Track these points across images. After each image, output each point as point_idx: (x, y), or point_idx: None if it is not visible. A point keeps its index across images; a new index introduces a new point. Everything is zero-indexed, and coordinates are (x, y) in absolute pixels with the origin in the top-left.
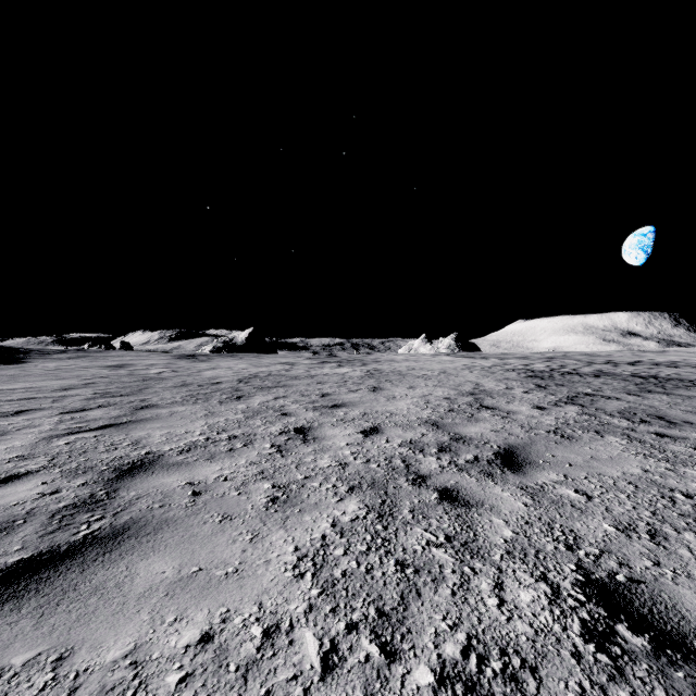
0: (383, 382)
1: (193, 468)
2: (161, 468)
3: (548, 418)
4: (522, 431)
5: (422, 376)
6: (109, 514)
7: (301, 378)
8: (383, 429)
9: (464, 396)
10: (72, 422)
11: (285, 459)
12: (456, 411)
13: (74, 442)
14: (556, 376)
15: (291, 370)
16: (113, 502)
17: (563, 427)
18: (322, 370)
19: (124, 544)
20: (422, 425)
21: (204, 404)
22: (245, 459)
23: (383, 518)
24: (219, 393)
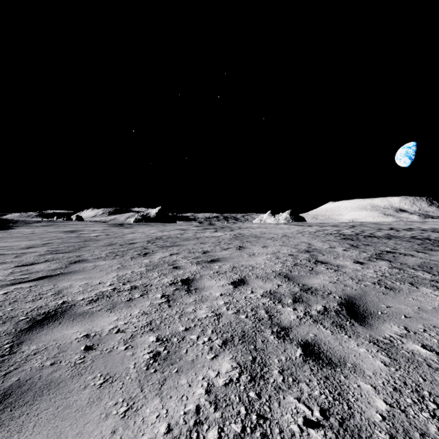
0: (245, 242)
1: (94, 318)
2: (68, 318)
3: (369, 271)
4: (353, 282)
5: (271, 238)
6: None
7: (190, 240)
8: (248, 280)
9: (303, 253)
10: (19, 274)
11: (171, 309)
12: (299, 265)
13: (11, 291)
14: (361, 238)
15: (184, 234)
16: (11, 359)
17: (384, 279)
18: (204, 234)
19: None
20: (277, 277)
21: (120, 259)
22: (139, 309)
23: (255, 381)
24: (132, 250)
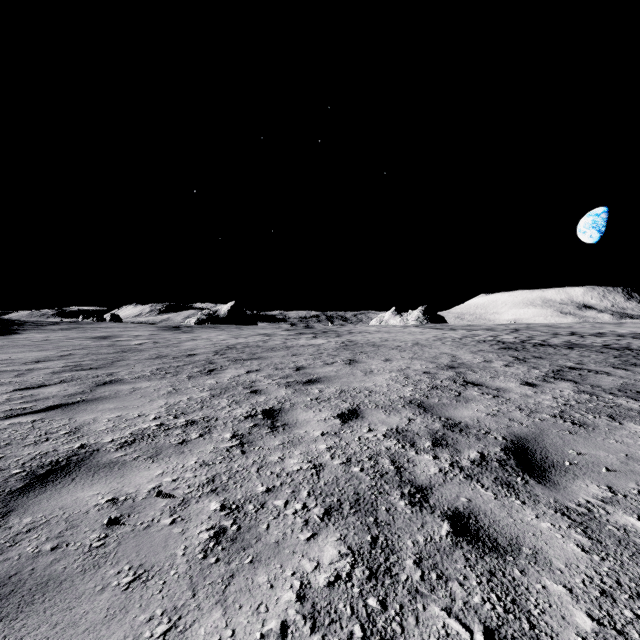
0: (358, 354)
1: (126, 472)
2: (87, 471)
3: (545, 397)
4: (523, 415)
5: (396, 348)
6: None
7: (277, 350)
8: (363, 411)
9: (444, 370)
10: (19, 401)
11: (245, 457)
12: (440, 388)
13: (4, 429)
14: (529, 348)
15: (268, 341)
16: None
17: (568, 410)
18: (298, 341)
19: None
20: (407, 407)
21: (172, 378)
22: (196, 457)
23: (377, 578)
24: (191, 366)
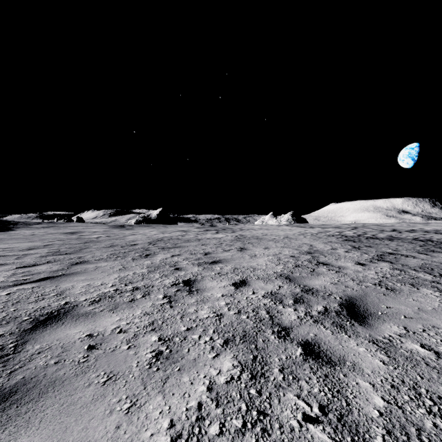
0: (246, 244)
1: (97, 318)
2: (71, 318)
3: (370, 272)
4: (354, 283)
5: (273, 240)
6: (5, 373)
7: (191, 241)
8: (249, 281)
9: (304, 254)
10: (21, 275)
11: (173, 310)
12: (301, 266)
13: (14, 292)
14: (363, 240)
15: (185, 235)
16: (15, 358)
17: (385, 280)
18: (206, 235)
19: (2, 415)
20: (278, 278)
21: (122, 260)
22: (141, 309)
23: (256, 379)
24: (133, 252)
